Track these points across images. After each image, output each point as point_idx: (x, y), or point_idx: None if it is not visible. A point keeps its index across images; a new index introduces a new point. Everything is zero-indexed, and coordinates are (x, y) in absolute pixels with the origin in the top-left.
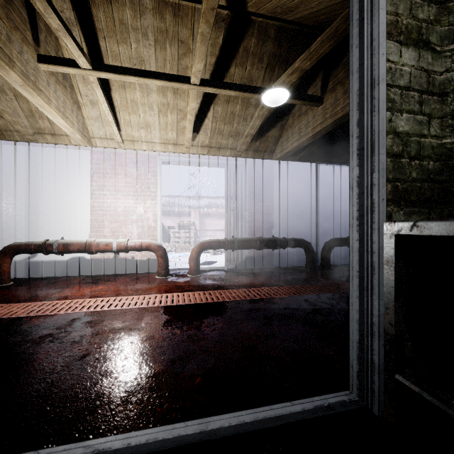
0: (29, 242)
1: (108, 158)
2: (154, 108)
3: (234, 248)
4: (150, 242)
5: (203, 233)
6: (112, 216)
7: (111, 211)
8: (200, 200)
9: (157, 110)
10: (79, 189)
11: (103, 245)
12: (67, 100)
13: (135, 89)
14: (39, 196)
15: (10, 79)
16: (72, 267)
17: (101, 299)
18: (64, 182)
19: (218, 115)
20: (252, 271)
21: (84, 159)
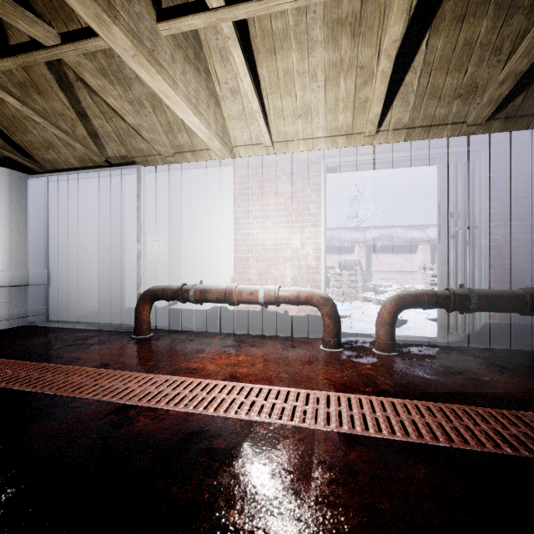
0: (166, 287)
1: (254, 173)
2: (319, 75)
3: (468, 309)
4: (312, 292)
5: (370, 276)
6: (259, 253)
7: (258, 246)
8: (366, 231)
9: (322, 78)
10: (220, 219)
11: (247, 294)
12: (200, 89)
13: (289, 50)
14: (180, 230)
15: (118, 45)
16: (213, 318)
17: (238, 386)
18: (205, 211)
19: (434, 58)
20: (505, 355)
21: (226, 179)
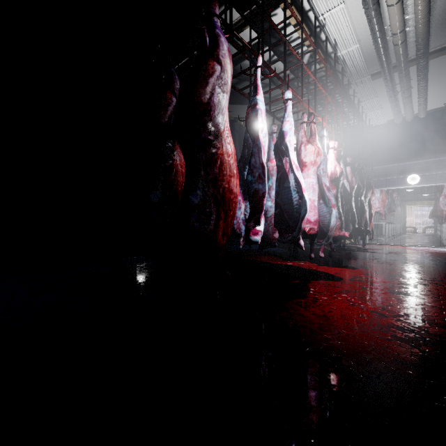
0: None
1: None
2: None
3: None
4: (412, 226)
5: None
6: None
7: None
8: None
9: None
10: None
11: None
12: None
13: None
14: None
15: None
16: None
17: None
18: None
19: None
20: None
21: None
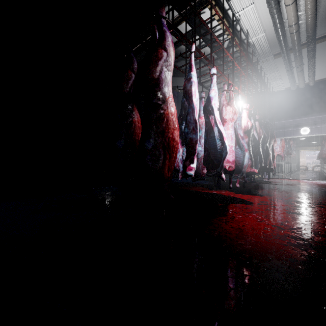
0: None
1: None
2: None
3: None
4: (304, 165)
5: None
6: None
7: None
8: None
9: None
10: None
11: None
12: None
13: None
14: None
15: None
16: None
17: None
18: None
19: None
20: None
21: None
